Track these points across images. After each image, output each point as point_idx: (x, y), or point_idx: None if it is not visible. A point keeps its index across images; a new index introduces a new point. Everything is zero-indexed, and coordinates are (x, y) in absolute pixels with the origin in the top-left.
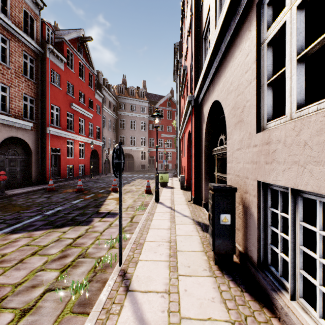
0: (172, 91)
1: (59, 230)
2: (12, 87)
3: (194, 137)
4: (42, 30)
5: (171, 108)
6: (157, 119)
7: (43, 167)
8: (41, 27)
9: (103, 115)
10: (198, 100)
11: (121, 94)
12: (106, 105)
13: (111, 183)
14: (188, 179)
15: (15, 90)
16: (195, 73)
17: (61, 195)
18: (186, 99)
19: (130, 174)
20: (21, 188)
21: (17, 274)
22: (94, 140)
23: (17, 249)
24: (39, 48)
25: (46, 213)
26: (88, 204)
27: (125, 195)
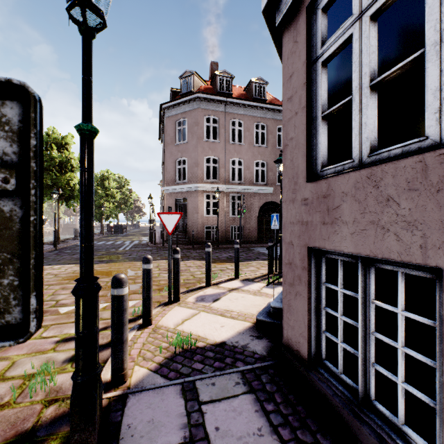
0: None
1: None
2: None
3: None
4: None
5: None
6: None
7: None
8: None
9: None
10: None
11: None
12: None
13: None
14: None
15: None
16: None
17: None
18: None
19: None
20: None
21: None
22: None
23: None
24: None
25: None
26: None
27: None
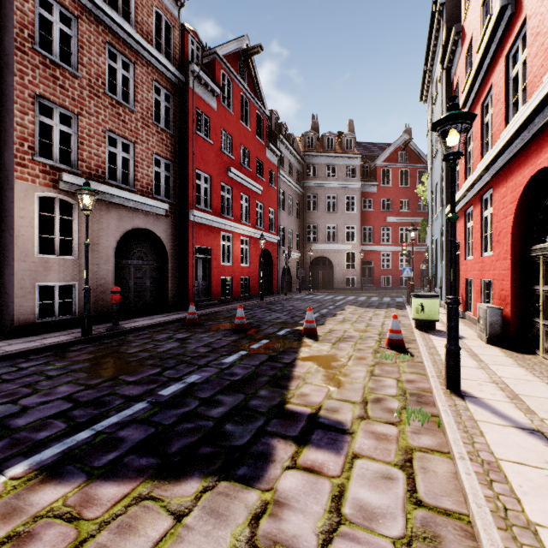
0: (407, 130)
1: (168, 493)
2: (138, 143)
3: None
4: (183, 44)
5: (409, 163)
6: (457, 128)
7: (184, 281)
8: (182, 39)
9: (280, 187)
10: None
11: (309, 150)
12: (285, 171)
13: (297, 312)
14: (515, 316)
15: (143, 148)
16: None
17: (206, 338)
18: (500, 96)
19: (328, 296)
20: (149, 316)
21: None
22: (264, 233)
23: None
24: (178, 74)
25: (163, 390)
26: (256, 371)
27: (338, 350)
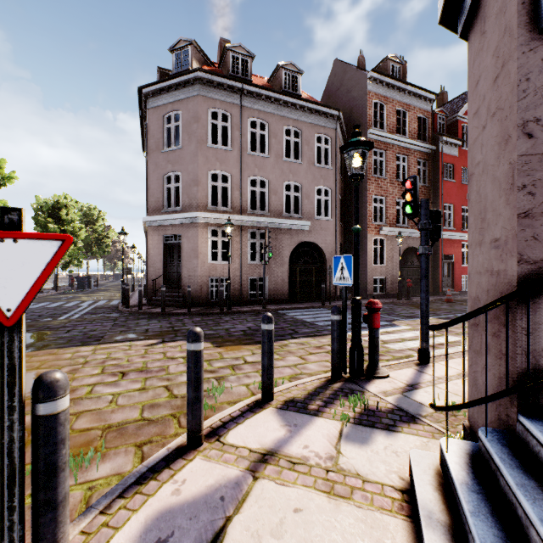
0: None
1: None
2: None
3: None
4: (433, 123)
5: None
6: None
7: (435, 277)
8: (432, 120)
9: None
10: None
11: None
12: None
13: None
14: None
15: None
16: None
17: (463, 306)
18: None
19: None
20: (417, 297)
21: (458, 330)
22: None
23: None
24: (431, 147)
25: (456, 314)
26: None
27: None
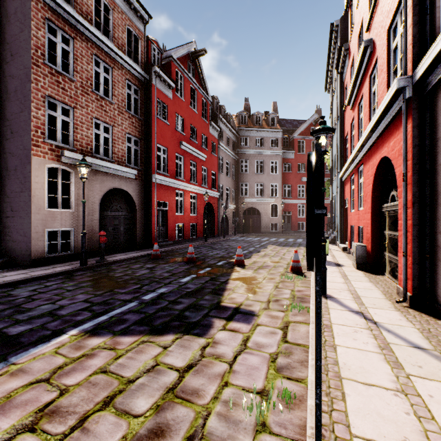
0: (318, 110)
1: (158, 340)
2: (115, 126)
3: (413, 166)
4: (147, 51)
5: None
6: (324, 136)
7: (148, 227)
8: (147, 47)
9: (220, 155)
10: (426, 83)
11: (242, 125)
12: (224, 142)
13: (232, 250)
14: (374, 250)
15: (119, 129)
16: (416, 26)
17: (167, 267)
18: (366, 103)
19: (256, 238)
20: (124, 253)
21: None
22: (208, 190)
23: (87, 378)
24: (144, 74)
25: (144, 296)
26: (203, 286)
27: (257, 274)
